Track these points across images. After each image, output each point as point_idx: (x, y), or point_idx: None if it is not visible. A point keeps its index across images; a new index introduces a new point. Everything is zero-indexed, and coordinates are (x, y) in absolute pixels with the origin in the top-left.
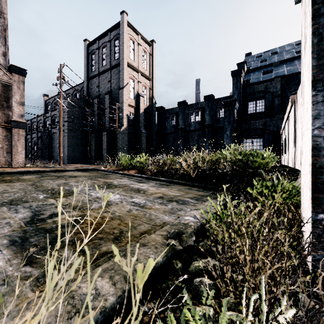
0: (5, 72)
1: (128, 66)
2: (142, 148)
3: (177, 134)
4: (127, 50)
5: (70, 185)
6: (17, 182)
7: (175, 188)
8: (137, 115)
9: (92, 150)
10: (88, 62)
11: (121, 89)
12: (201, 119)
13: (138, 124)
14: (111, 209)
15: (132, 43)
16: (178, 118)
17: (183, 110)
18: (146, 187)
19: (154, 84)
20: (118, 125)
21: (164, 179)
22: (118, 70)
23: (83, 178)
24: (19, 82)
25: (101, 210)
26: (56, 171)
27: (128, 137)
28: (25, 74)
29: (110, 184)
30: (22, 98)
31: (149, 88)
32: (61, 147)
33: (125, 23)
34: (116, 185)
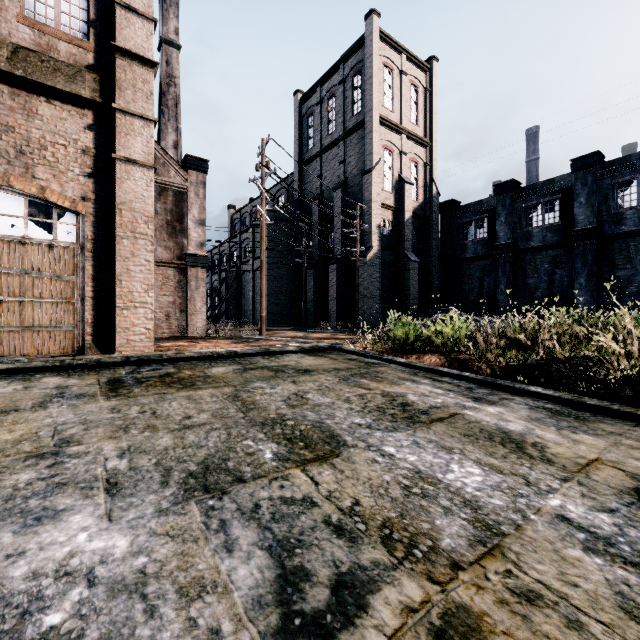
0: (178, 170)
1: (380, 123)
2: (410, 295)
3: (493, 261)
4: (379, 90)
5: (313, 404)
6: (204, 387)
7: (622, 434)
8: (398, 225)
9: (309, 301)
10: (301, 133)
11: (367, 173)
12: (561, 219)
13: (401, 244)
14: (532, 577)
15: (389, 73)
16: (495, 222)
17: (509, 201)
18: (516, 422)
19: (434, 154)
20: (359, 250)
21: (546, 394)
22: (360, 135)
23: (327, 377)
24: (198, 184)
25: (496, 575)
26: (265, 353)
27: (381, 272)
28: (206, 169)
29: (406, 405)
30: (202, 213)
31: (423, 164)
32: (262, 298)
33: (374, 35)
34: (422, 408)
